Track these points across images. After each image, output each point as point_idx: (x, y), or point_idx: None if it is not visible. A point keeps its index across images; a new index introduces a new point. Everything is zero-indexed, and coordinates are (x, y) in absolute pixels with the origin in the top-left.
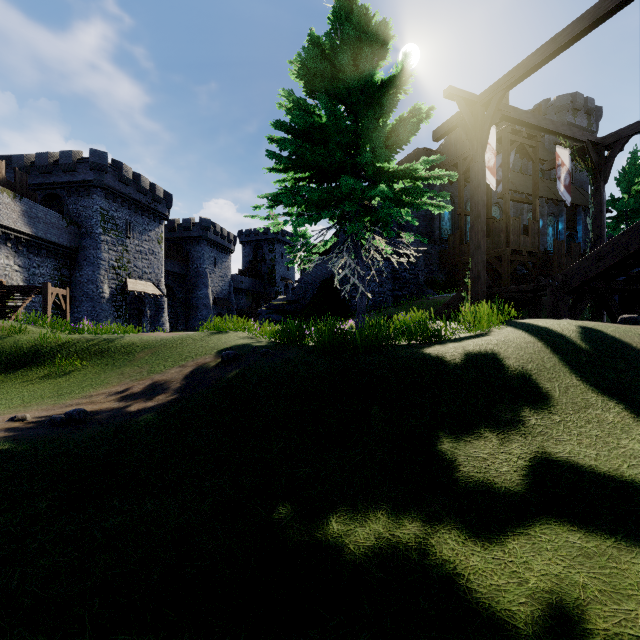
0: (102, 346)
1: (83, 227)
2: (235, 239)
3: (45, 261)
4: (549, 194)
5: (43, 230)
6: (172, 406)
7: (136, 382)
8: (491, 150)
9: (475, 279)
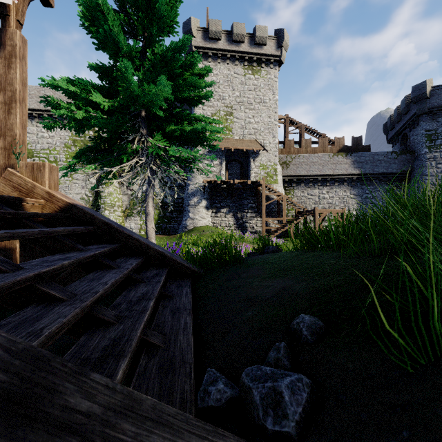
0: None
1: (415, 152)
2: None
3: (377, 187)
4: None
5: (370, 168)
6: None
7: None
8: None
9: None
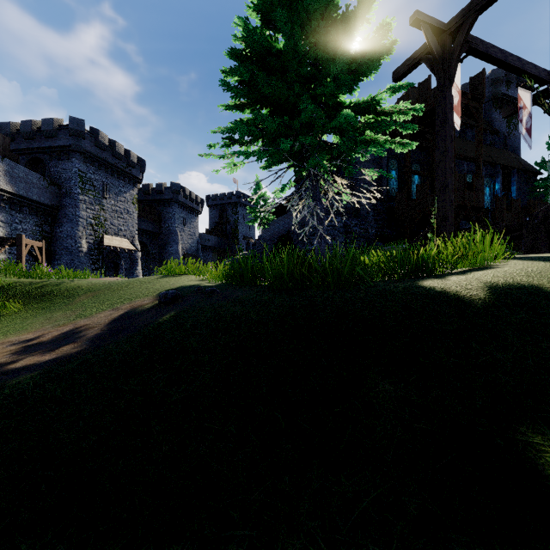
0: (45, 289)
1: (63, 188)
2: (202, 202)
3: (27, 218)
4: (486, 157)
5: (24, 189)
6: (69, 361)
7: (55, 328)
8: (455, 87)
9: (442, 219)
